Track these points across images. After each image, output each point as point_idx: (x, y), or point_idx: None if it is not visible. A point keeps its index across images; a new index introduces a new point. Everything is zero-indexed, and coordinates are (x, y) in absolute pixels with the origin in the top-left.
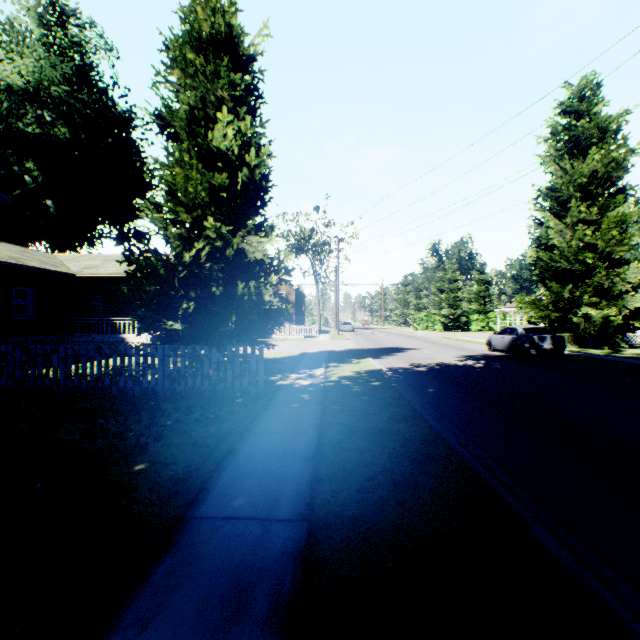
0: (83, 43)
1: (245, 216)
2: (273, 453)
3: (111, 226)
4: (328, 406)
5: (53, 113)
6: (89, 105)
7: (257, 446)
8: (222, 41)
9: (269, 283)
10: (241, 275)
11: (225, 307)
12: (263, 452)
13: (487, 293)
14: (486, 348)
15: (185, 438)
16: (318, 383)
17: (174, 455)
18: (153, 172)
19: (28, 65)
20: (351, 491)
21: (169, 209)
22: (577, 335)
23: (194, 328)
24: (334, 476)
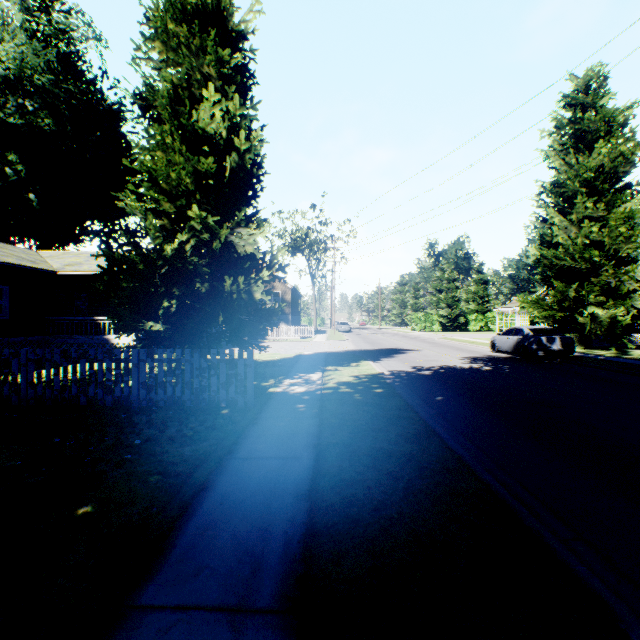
0: (69, 31)
1: (234, 206)
2: (257, 489)
3: (101, 223)
4: (326, 420)
5: (35, 102)
6: (76, 96)
7: (238, 478)
8: (209, 14)
9: (260, 279)
10: (230, 271)
11: (212, 306)
12: (245, 487)
13: (485, 293)
14: (489, 349)
15: (152, 464)
16: (314, 390)
17: (133, 490)
18: (133, 157)
19: (8, 51)
20: (359, 554)
21: (151, 198)
22: (583, 336)
23: (177, 329)
24: (335, 527)
